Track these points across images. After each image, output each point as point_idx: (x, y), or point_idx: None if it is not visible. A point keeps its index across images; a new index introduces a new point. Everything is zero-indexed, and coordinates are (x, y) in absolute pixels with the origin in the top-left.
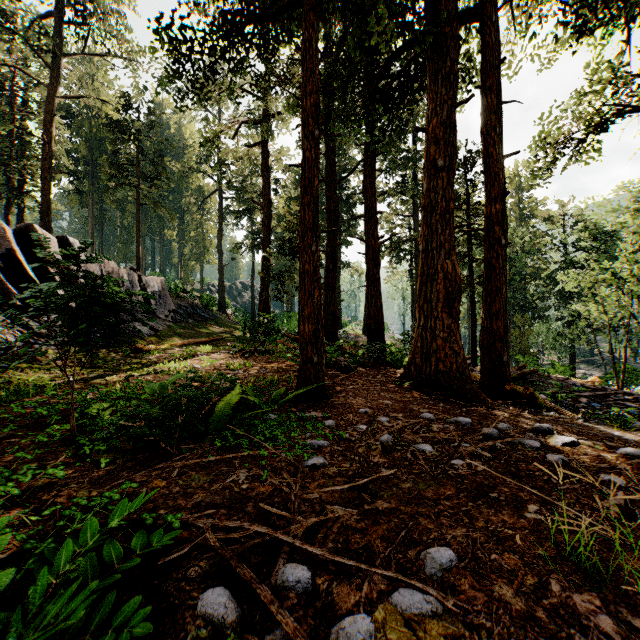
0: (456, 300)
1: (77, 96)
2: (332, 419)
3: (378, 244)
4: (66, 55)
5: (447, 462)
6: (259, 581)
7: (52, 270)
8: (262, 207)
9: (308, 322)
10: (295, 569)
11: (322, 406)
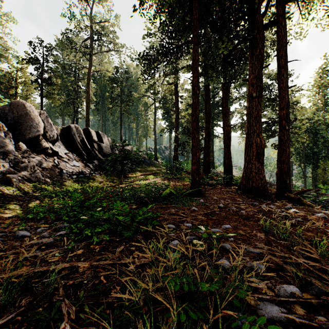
0: (262, 155)
1: (98, 71)
2: (202, 200)
3: (229, 129)
4: (94, 54)
5: (240, 211)
6: (180, 223)
7: (94, 145)
8: (175, 112)
9: (194, 165)
10: (188, 224)
11: (199, 196)
